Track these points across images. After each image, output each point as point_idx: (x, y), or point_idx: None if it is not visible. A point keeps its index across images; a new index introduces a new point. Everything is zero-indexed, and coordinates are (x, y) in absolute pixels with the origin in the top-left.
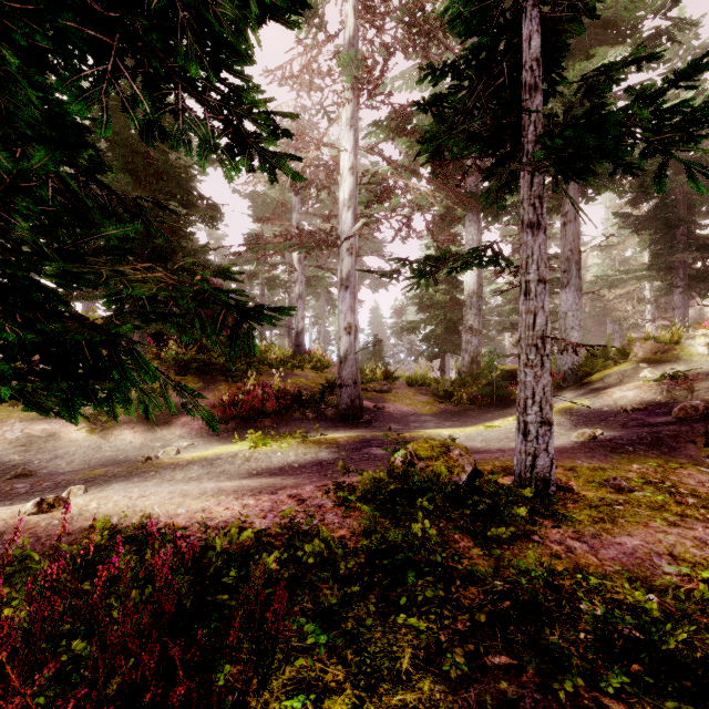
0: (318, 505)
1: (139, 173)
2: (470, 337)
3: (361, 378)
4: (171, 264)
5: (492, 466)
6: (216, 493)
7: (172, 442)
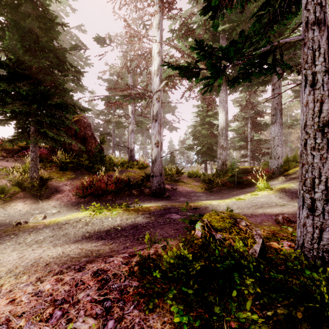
0: (120, 290)
1: (32, 50)
2: (221, 151)
3: (164, 173)
4: (49, 102)
5: (263, 232)
6: (24, 270)
7: (47, 210)
